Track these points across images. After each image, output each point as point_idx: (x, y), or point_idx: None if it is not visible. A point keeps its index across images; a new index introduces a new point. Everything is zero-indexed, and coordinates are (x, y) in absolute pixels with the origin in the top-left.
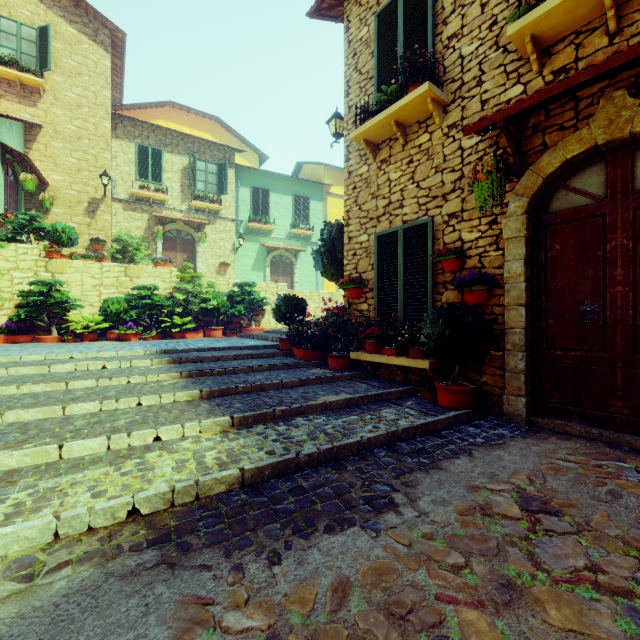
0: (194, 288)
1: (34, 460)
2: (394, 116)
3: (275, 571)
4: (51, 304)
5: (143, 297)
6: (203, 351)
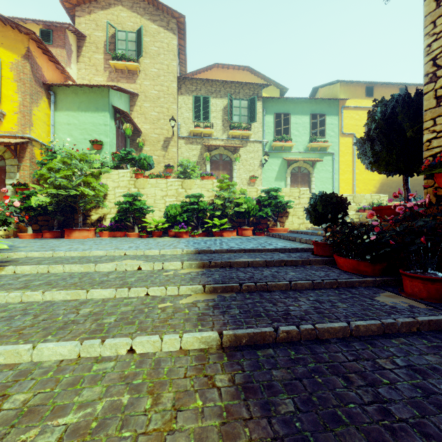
0: (229, 194)
1: None
2: None
3: None
4: (133, 210)
5: (193, 203)
6: (234, 252)
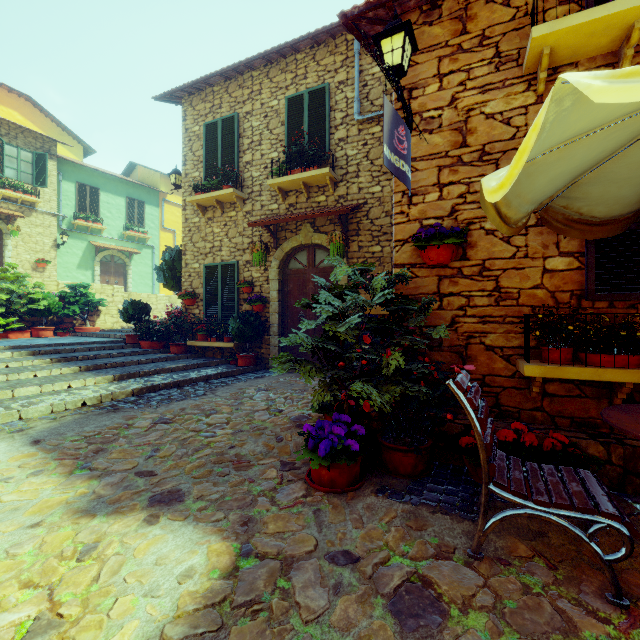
0: (21, 288)
1: None
2: (215, 197)
3: (157, 409)
4: None
5: None
6: (53, 346)
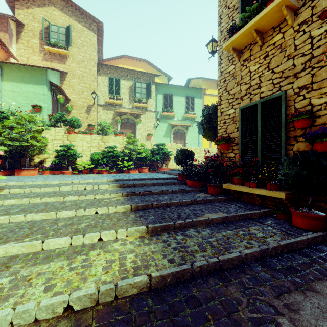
0: (134, 147)
1: (27, 250)
2: (255, 26)
3: None
4: (68, 156)
5: (109, 152)
6: (136, 180)
